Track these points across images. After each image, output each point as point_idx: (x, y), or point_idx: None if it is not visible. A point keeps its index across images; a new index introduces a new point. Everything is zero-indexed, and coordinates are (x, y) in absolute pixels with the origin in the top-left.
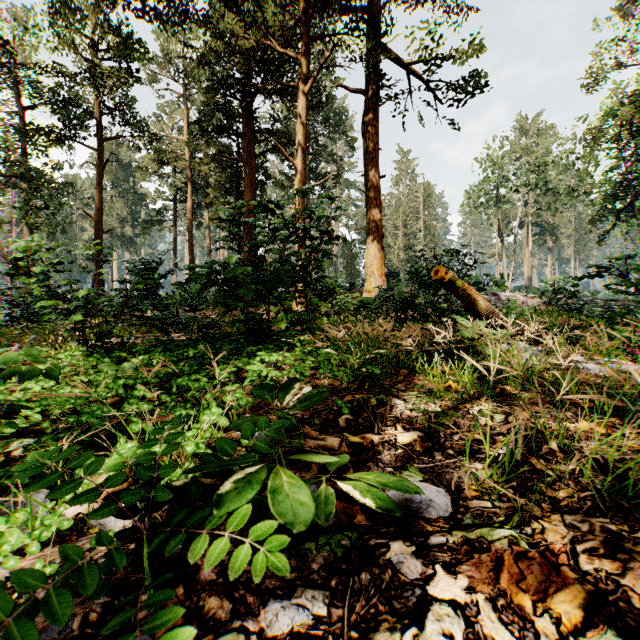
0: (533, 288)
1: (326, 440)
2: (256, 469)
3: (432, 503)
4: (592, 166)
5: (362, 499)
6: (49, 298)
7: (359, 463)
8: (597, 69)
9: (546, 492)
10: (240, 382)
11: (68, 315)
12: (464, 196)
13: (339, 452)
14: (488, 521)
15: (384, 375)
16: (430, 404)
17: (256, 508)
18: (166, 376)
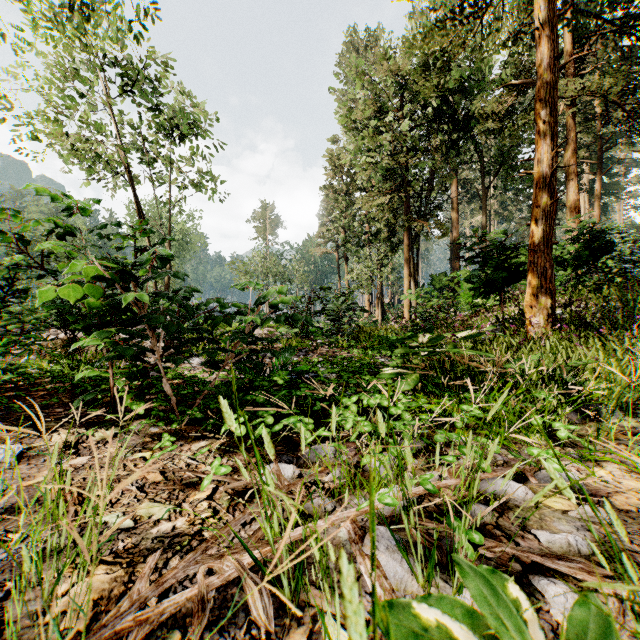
0: None
1: None
2: None
3: None
4: None
5: None
6: None
7: None
8: None
9: None
10: None
11: None
12: None
13: None
14: None
15: None
16: None
17: None
18: None
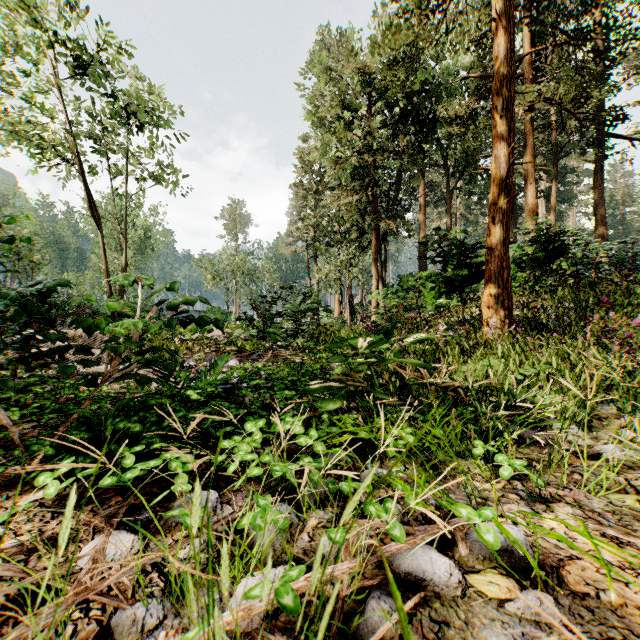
0: None
1: None
2: None
3: None
4: None
5: None
6: None
7: None
8: None
9: None
10: None
11: None
12: None
13: None
14: None
15: None
16: None
17: None
18: None
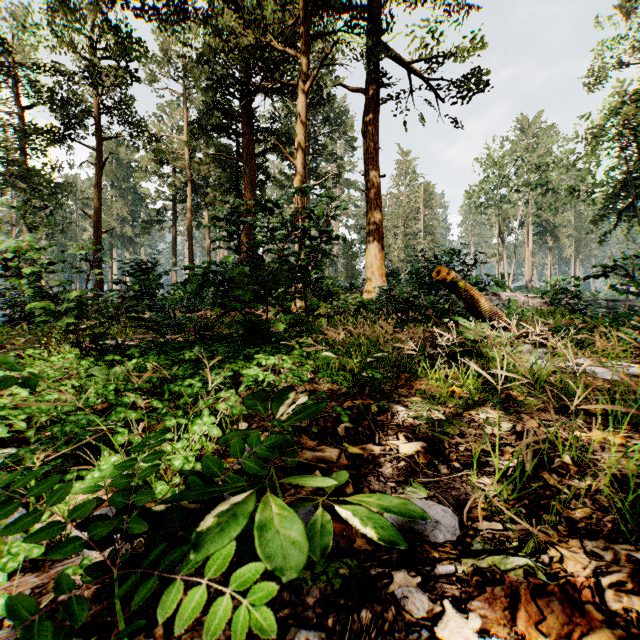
0: (534, 288)
1: (324, 451)
2: (243, 495)
3: (438, 525)
4: (593, 166)
5: (362, 528)
6: (41, 299)
7: (359, 477)
8: (598, 68)
9: (562, 513)
10: (236, 386)
11: (60, 317)
12: (464, 196)
13: (338, 465)
14: (500, 546)
15: (385, 379)
16: (433, 411)
17: (245, 536)
18: (160, 380)
